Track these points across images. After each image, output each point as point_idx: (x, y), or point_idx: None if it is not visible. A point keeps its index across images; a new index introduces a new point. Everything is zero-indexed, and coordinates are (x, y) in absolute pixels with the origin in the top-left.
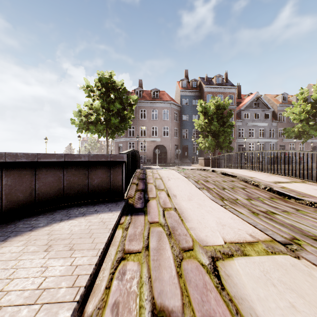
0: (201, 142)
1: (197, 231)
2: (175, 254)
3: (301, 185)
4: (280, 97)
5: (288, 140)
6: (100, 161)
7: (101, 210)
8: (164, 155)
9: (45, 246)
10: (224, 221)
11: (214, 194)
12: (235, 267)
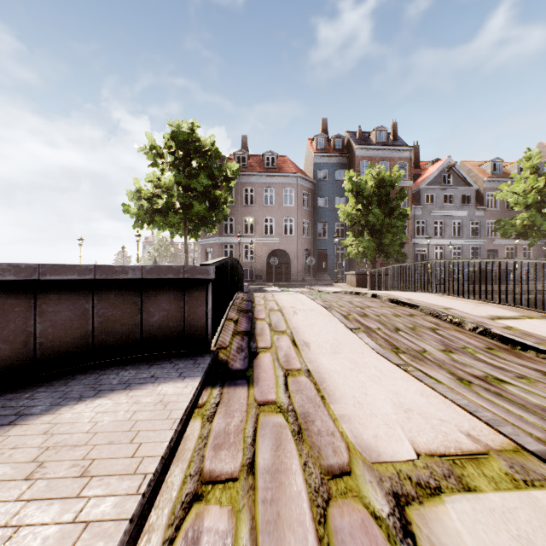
0: (350, 245)
1: (355, 425)
2: (312, 486)
3: (543, 323)
4: (488, 165)
5: (503, 242)
6: (165, 279)
7: (164, 376)
8: (286, 267)
9: (30, 465)
10: (407, 401)
11: (380, 341)
12: (451, 524)
